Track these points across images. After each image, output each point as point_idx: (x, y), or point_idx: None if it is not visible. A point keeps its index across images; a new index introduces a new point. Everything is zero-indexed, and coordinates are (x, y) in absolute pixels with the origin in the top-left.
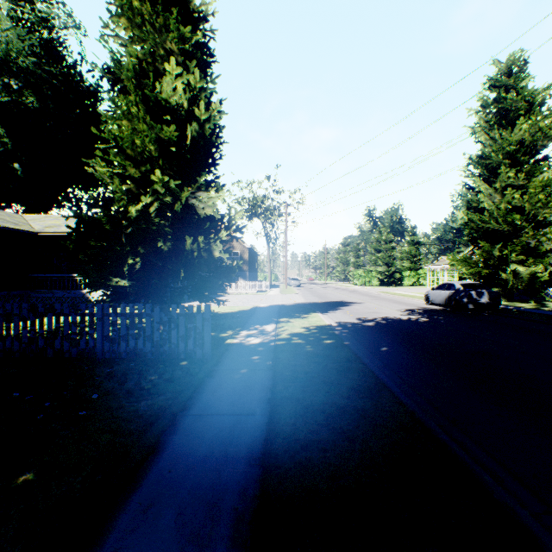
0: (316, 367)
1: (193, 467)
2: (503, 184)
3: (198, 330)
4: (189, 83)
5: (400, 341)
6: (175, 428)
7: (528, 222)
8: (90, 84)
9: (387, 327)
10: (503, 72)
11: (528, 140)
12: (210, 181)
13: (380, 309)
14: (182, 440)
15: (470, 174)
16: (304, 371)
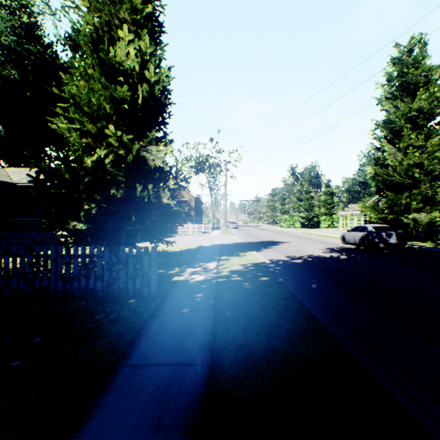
0: (255, 306)
1: None
2: (405, 144)
3: (145, 270)
4: (141, 50)
5: (327, 278)
6: (108, 384)
7: (425, 175)
8: (64, 61)
9: (314, 264)
10: (405, 51)
11: (426, 107)
12: (160, 137)
13: (305, 247)
14: (113, 402)
15: (377, 136)
16: (243, 310)
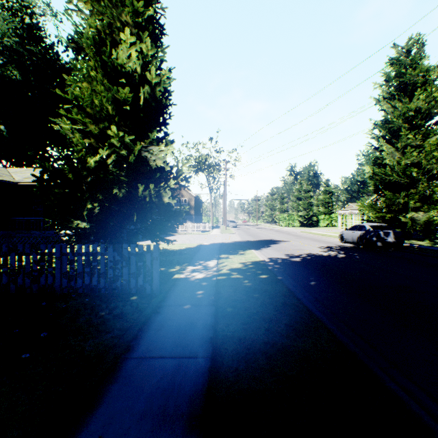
0: (254, 303)
1: (127, 430)
2: (403, 143)
3: (148, 268)
4: (142, 52)
5: (325, 276)
6: (115, 375)
7: (423, 175)
8: (65, 62)
9: (312, 262)
10: (403, 52)
11: (423, 107)
12: (161, 138)
13: (304, 246)
14: (120, 391)
15: (375, 136)
16: (243, 306)
